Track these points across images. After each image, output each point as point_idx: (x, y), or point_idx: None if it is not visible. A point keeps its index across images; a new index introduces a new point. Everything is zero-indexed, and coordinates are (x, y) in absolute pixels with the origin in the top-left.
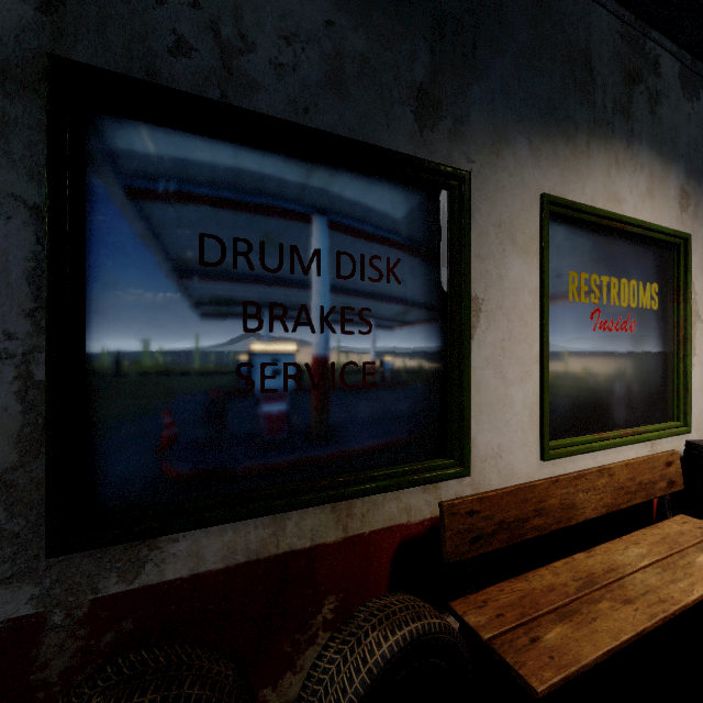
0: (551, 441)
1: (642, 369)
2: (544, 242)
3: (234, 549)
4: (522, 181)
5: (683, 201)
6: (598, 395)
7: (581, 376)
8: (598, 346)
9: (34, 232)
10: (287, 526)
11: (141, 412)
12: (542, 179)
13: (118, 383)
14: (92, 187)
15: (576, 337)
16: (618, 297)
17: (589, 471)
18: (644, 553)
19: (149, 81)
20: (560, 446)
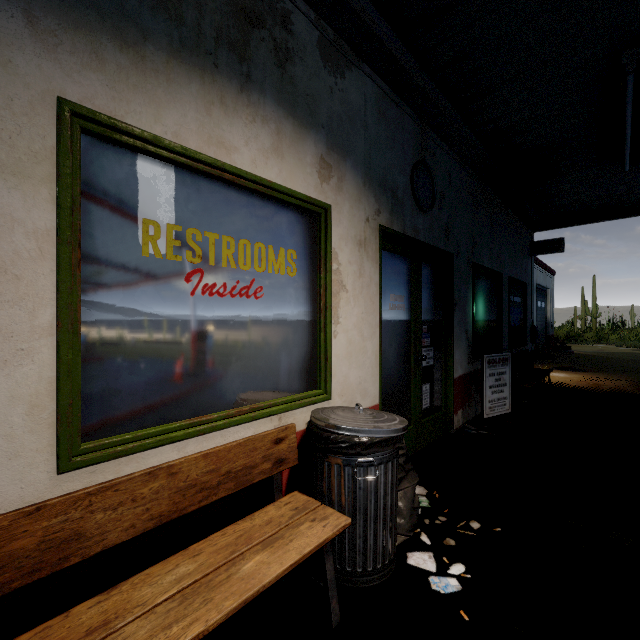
0: (103, 438)
1: (273, 339)
2: (58, 165)
3: None
4: (7, 67)
5: (324, 171)
6: (200, 372)
7: (168, 349)
8: (200, 313)
9: None
10: None
11: None
12: (62, 78)
13: None
14: None
15: (157, 302)
16: (236, 258)
17: (125, 478)
18: (189, 571)
19: None
20: (110, 445)
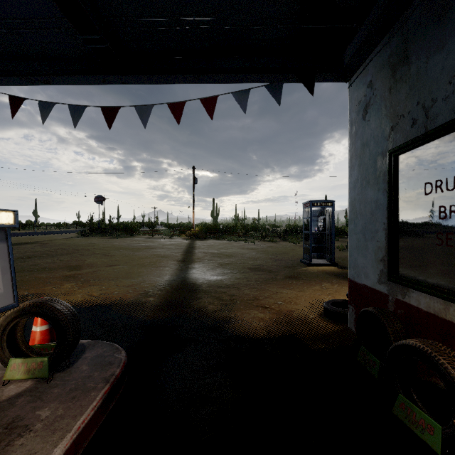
0: None
1: None
2: None
3: (429, 306)
4: None
5: None
6: None
7: None
8: None
9: (387, 197)
10: (450, 309)
11: (409, 247)
12: None
13: (404, 237)
14: (400, 179)
15: None
16: None
17: None
18: None
19: (404, 142)
20: None
